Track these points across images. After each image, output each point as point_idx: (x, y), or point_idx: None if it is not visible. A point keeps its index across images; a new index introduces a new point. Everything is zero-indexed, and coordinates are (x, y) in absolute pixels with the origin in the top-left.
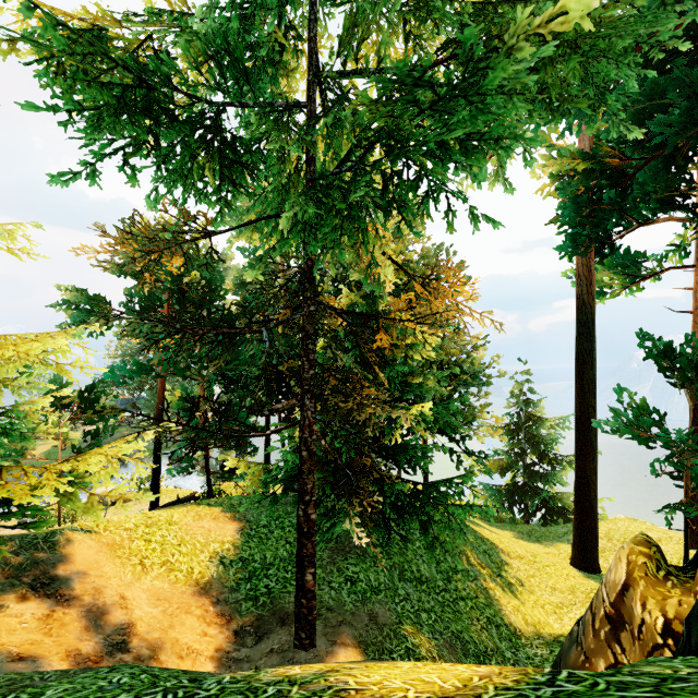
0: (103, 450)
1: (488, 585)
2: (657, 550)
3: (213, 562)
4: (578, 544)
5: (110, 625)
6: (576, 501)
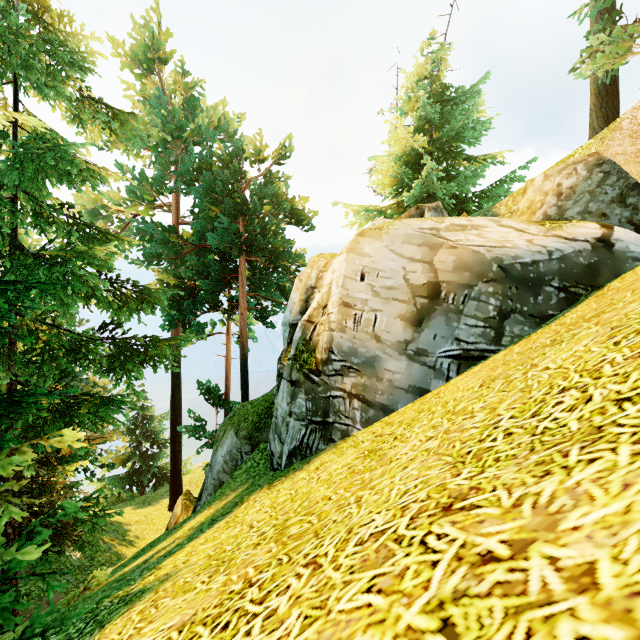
0: None
1: (118, 549)
2: (190, 495)
3: None
4: (172, 497)
5: None
6: (171, 472)
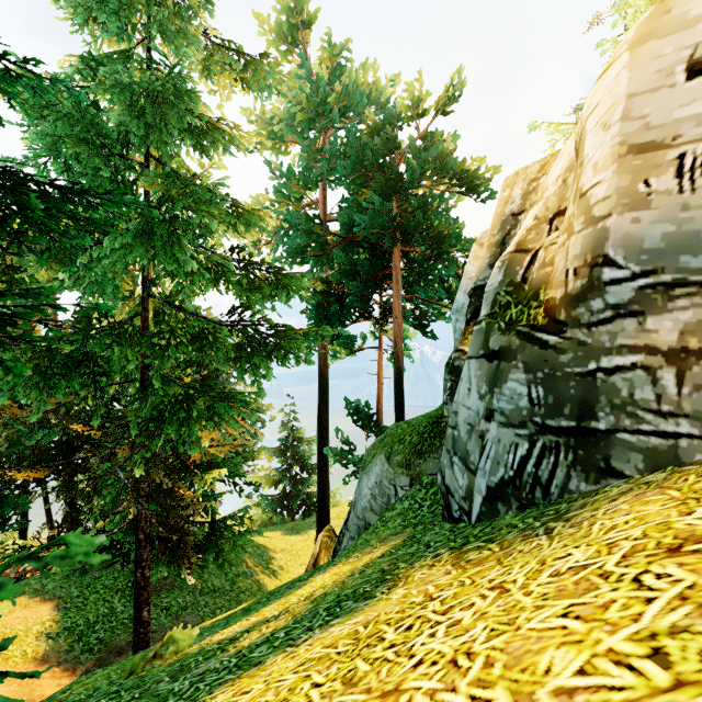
0: None
1: (260, 577)
2: (333, 532)
3: (41, 640)
4: (319, 529)
5: None
6: (318, 501)
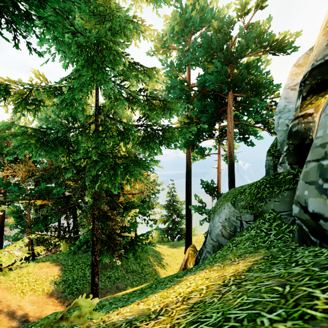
0: (3, 250)
1: (156, 267)
2: (195, 248)
3: (51, 284)
4: (186, 246)
5: (18, 316)
6: (186, 232)
